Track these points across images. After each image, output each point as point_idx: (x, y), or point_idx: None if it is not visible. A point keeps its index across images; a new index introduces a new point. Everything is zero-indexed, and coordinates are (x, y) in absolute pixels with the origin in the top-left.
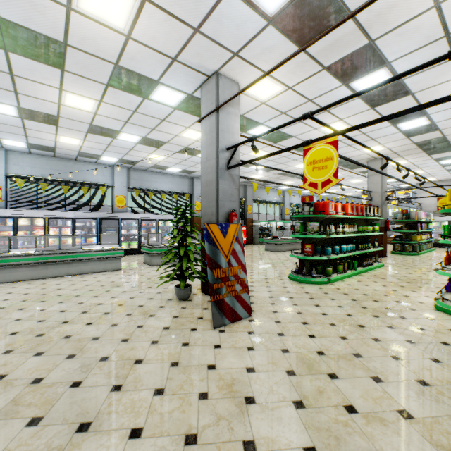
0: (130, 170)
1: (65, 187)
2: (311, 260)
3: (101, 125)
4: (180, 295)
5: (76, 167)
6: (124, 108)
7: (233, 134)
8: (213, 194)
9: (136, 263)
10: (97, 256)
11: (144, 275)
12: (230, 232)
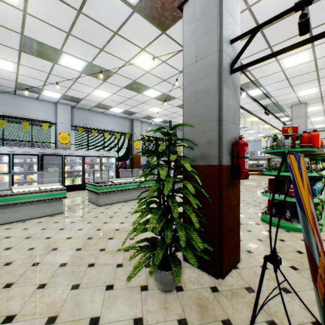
0: (74, 108)
1: (2, 122)
2: (294, 201)
3: (36, 37)
4: (164, 284)
5: (15, 101)
6: (64, 3)
7: (235, 23)
8: (213, 109)
9: (80, 201)
10: (31, 199)
11: (91, 221)
12: (302, 173)
